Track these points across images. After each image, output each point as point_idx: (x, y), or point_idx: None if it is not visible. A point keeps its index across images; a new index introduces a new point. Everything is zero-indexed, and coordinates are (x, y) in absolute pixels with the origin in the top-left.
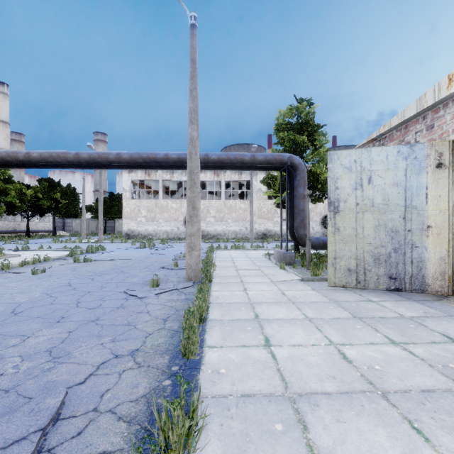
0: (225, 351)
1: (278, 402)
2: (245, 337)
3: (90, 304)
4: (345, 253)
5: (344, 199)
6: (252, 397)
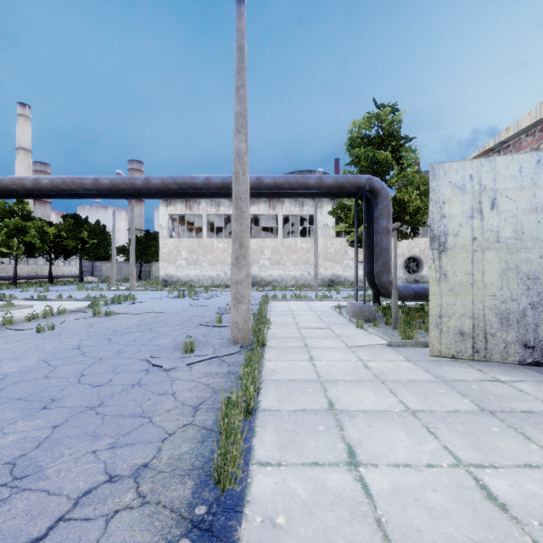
0: (285, 474)
1: None
2: (315, 445)
3: (96, 379)
4: (455, 309)
5: (454, 232)
6: None
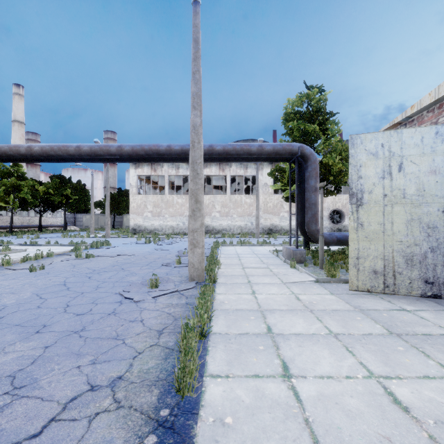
0: (232, 384)
1: None
2: (256, 361)
3: (79, 309)
4: (369, 252)
5: (369, 190)
6: None
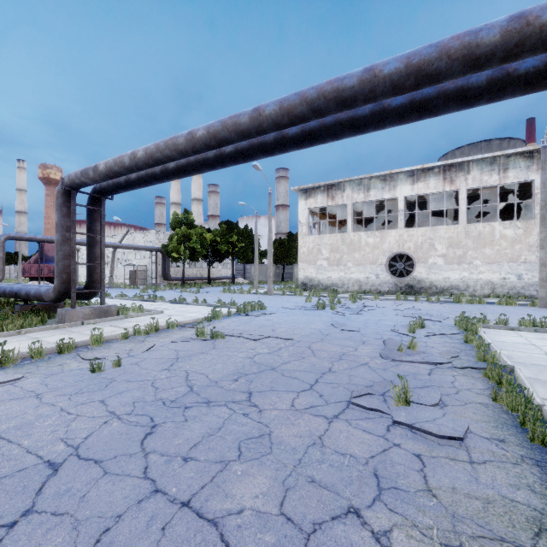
0: None
1: None
2: None
3: None
4: None
5: None
6: None
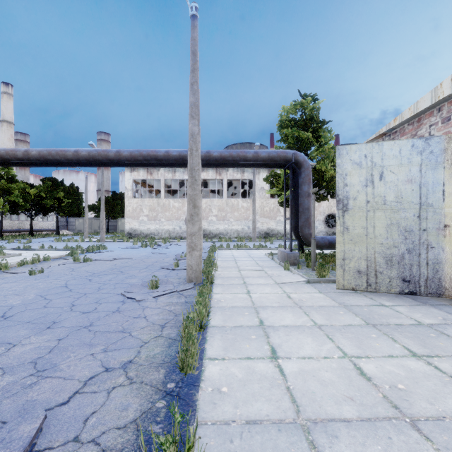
0: (228, 364)
1: (289, 432)
2: (249, 347)
3: (85, 308)
4: (354, 254)
5: (353, 197)
6: (258, 424)
